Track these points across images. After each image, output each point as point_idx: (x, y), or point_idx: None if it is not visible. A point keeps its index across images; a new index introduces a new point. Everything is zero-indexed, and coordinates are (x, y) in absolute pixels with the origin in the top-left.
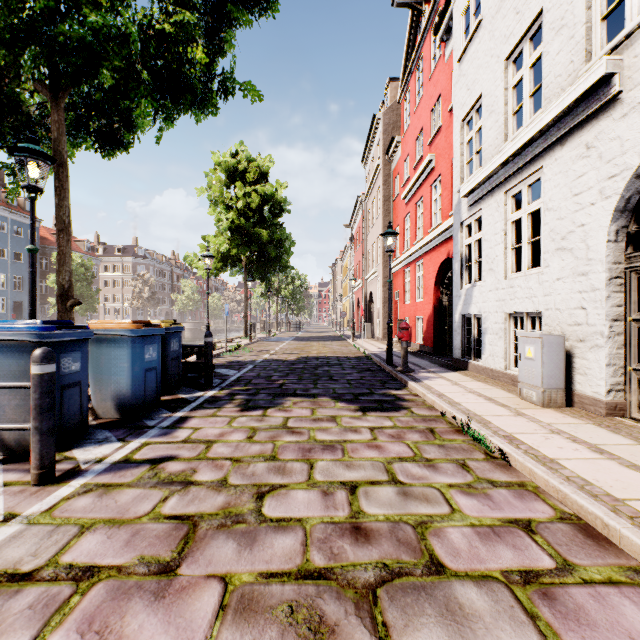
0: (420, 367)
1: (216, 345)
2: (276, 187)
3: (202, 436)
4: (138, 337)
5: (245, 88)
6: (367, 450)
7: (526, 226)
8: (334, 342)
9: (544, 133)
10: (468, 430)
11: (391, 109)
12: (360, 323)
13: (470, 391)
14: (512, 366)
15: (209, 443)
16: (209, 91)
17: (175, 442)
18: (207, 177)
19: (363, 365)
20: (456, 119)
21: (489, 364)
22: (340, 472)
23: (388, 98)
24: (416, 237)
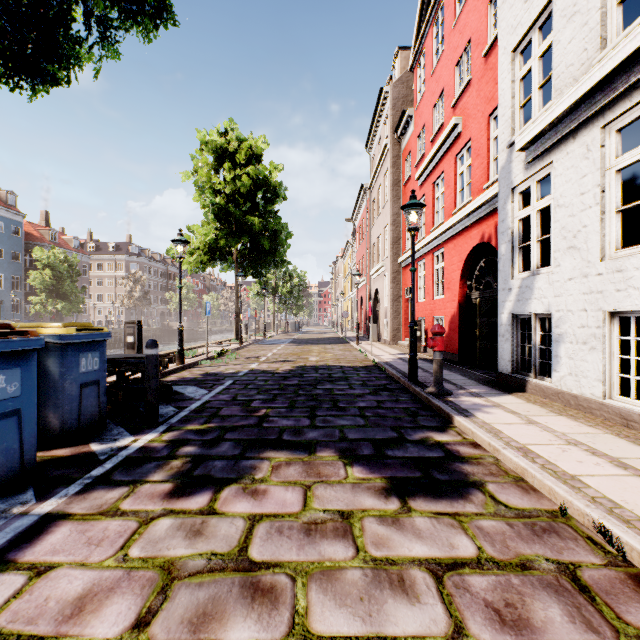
0: (455, 385)
1: (197, 350)
2: (270, 170)
3: (26, 614)
4: None
5: None
6: None
7: None
8: (336, 345)
9: None
10: None
11: (401, 81)
12: (364, 324)
13: (568, 440)
14: (616, 393)
15: None
16: None
17: None
18: (193, 160)
19: (376, 380)
20: (503, 51)
21: (568, 387)
22: None
23: (397, 70)
24: (434, 223)
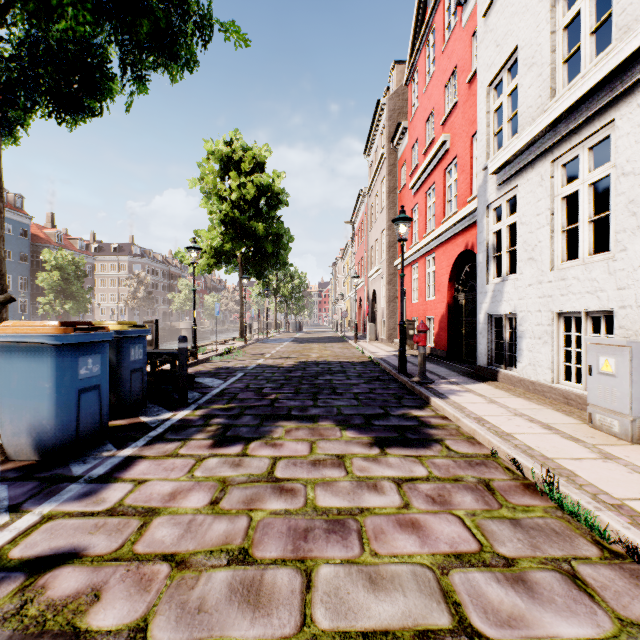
0: (439, 376)
1: (206, 348)
2: (273, 177)
3: (142, 499)
4: (66, 345)
5: (227, 29)
6: (399, 534)
7: (586, 200)
8: (335, 344)
9: (620, 72)
10: (551, 492)
11: (396, 94)
12: (362, 323)
13: (516, 413)
14: (562, 379)
15: (148, 516)
16: (182, 34)
17: (95, 513)
18: (200, 168)
19: (370, 373)
20: (480, 85)
21: (528, 375)
22: (360, 600)
23: (393, 82)
24: (426, 229)
